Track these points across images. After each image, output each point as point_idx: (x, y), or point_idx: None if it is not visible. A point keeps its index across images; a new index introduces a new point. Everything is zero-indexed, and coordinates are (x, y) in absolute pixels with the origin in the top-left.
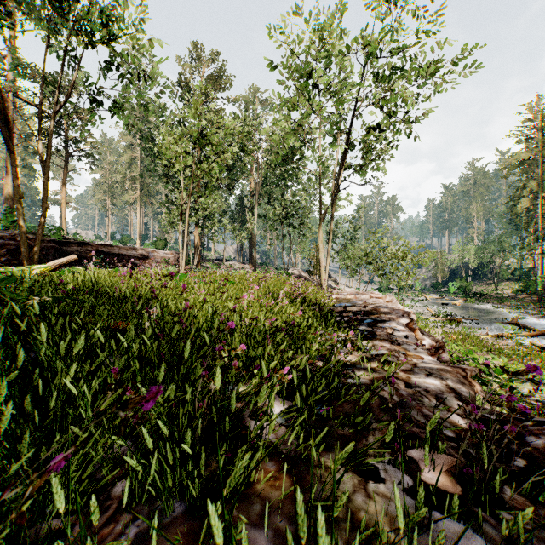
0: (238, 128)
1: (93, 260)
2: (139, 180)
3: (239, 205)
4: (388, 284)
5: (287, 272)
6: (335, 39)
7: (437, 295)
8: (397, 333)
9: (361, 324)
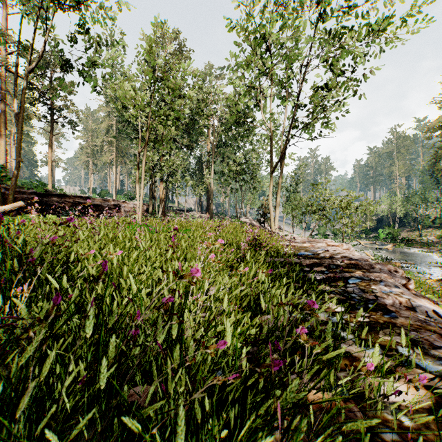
0: (195, 71)
1: (36, 206)
2: (115, 143)
3: (198, 164)
4: (325, 231)
5: (240, 221)
6: (286, 2)
7: (368, 241)
8: (418, 307)
9: (348, 285)
